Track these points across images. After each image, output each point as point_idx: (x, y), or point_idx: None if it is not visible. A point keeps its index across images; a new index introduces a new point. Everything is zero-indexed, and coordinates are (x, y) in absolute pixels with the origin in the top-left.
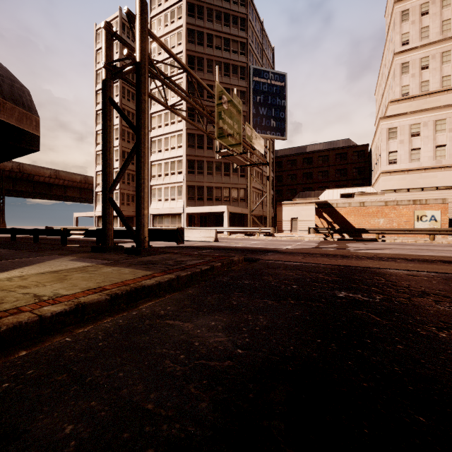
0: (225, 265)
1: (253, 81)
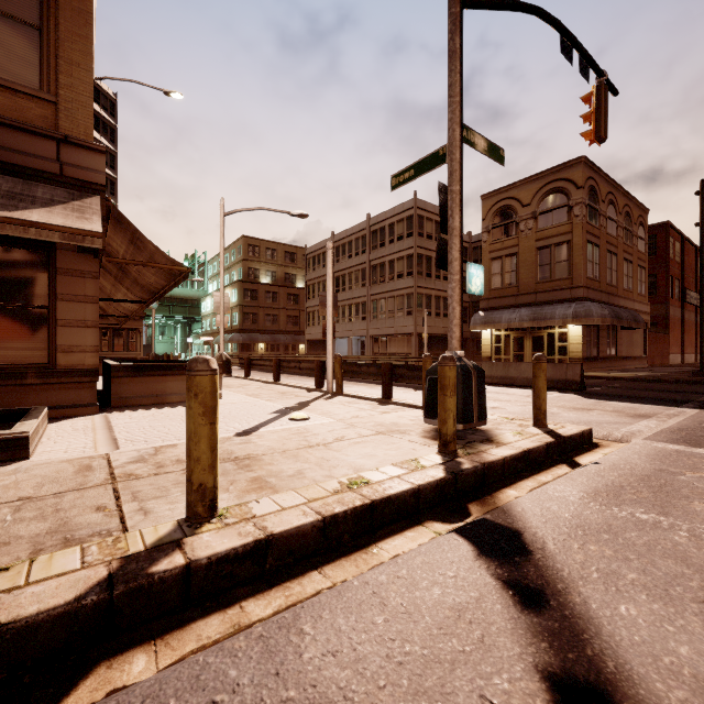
0: (682, 383)
1: None
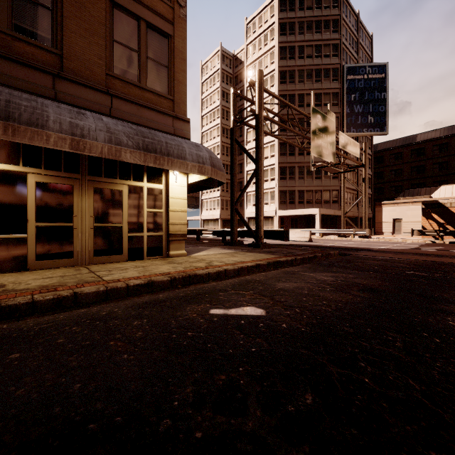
0: (324, 256)
1: (346, 80)
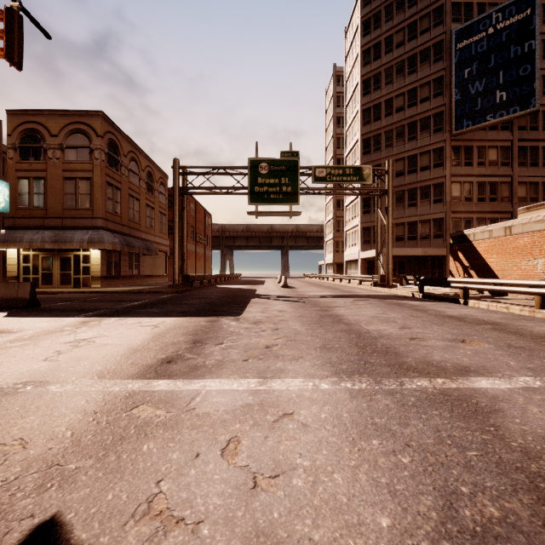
0: (152, 293)
1: (455, 52)
